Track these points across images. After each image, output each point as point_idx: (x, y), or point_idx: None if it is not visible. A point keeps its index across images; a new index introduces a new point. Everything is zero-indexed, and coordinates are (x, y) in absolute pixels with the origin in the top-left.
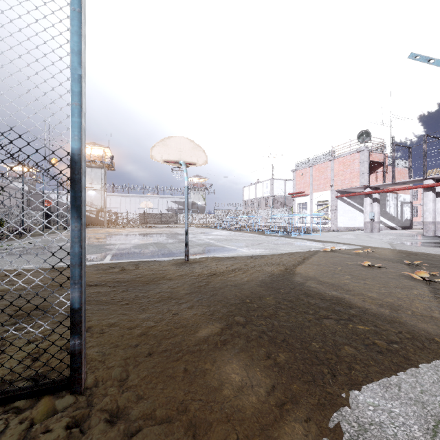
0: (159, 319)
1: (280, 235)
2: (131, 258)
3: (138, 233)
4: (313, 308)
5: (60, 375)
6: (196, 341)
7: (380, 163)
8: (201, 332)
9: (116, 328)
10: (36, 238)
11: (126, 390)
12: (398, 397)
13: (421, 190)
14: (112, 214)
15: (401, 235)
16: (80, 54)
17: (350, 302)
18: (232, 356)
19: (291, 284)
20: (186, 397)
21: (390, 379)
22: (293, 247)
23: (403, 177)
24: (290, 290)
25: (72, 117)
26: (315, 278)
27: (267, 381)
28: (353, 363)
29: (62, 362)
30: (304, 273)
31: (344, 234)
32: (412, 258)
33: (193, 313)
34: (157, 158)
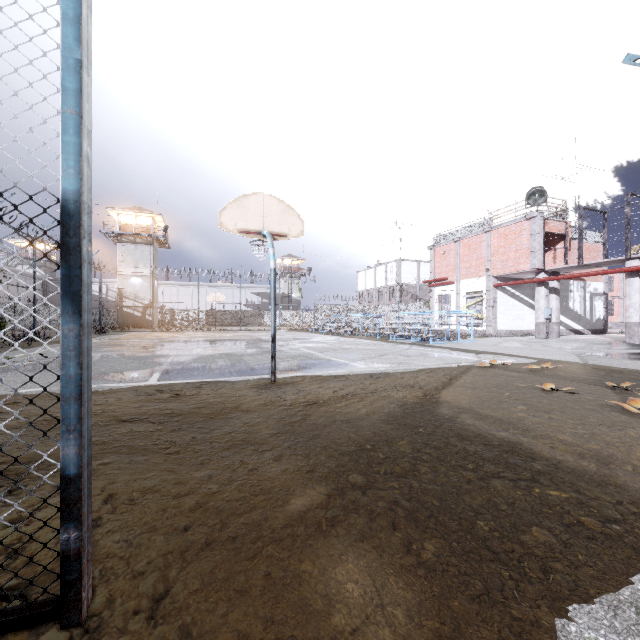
0: (227, 479)
1: (412, 342)
2: (190, 377)
3: (203, 339)
4: (473, 459)
5: (44, 592)
6: (287, 519)
7: (560, 236)
8: (294, 503)
9: (155, 496)
10: (53, 347)
11: (161, 617)
12: (639, 628)
13: (619, 275)
14: (166, 311)
15: (592, 342)
16: (78, 23)
17: (531, 449)
18: (346, 548)
19: (434, 419)
20: (267, 633)
21: (618, 592)
22: (433, 360)
23: (593, 256)
24: (434, 429)
25: (64, 134)
26: (472, 410)
27: (408, 597)
28: (550, 559)
29: (48, 570)
30: (453, 401)
31: (506, 341)
32: (615, 377)
33: (282, 469)
34: (228, 227)
